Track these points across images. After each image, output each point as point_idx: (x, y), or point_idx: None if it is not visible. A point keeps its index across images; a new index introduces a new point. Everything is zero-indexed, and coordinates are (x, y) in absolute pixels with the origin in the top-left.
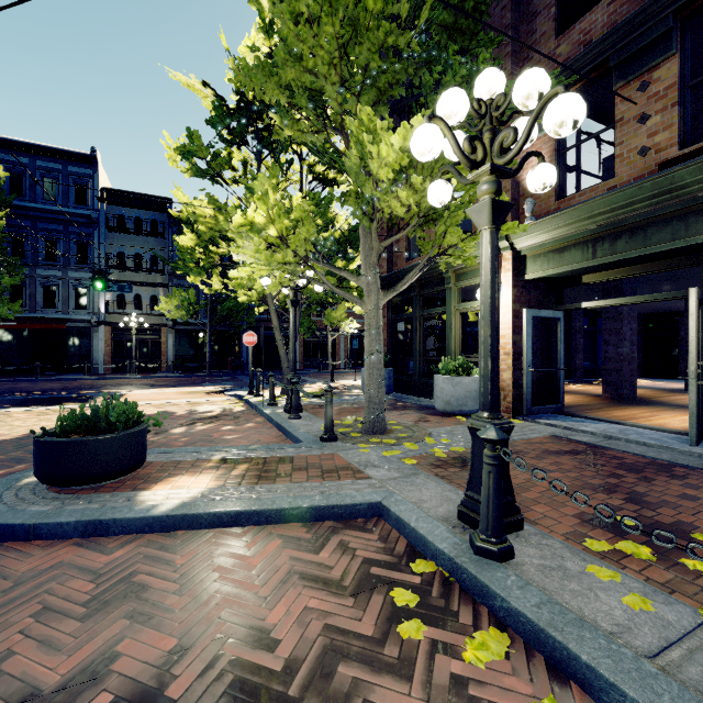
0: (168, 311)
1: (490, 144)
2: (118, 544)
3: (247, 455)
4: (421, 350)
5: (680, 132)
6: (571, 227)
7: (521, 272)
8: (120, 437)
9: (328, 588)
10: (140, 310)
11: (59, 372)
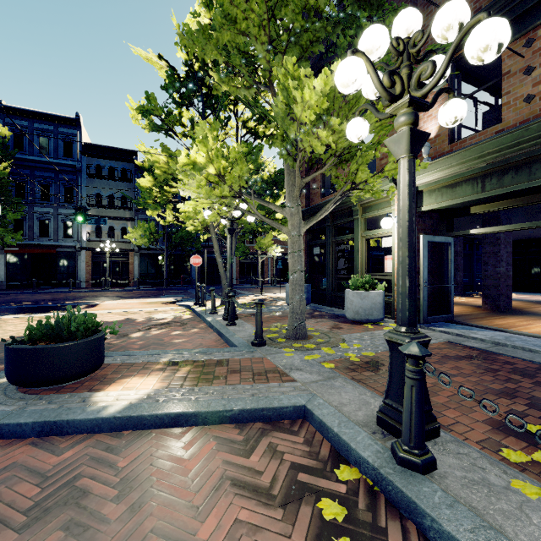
0: (134, 239)
1: (407, 79)
2: (69, 444)
3: (190, 358)
4: (333, 270)
5: None
6: (463, 166)
7: (418, 205)
8: (79, 344)
9: (258, 496)
10: (113, 238)
11: (52, 287)
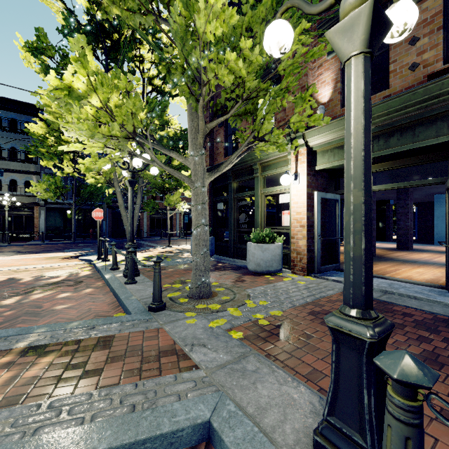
0: (40, 193)
1: None
2: None
3: (61, 338)
4: (235, 224)
5: (444, 50)
6: None
7: (312, 164)
8: None
9: None
10: (15, 192)
11: None
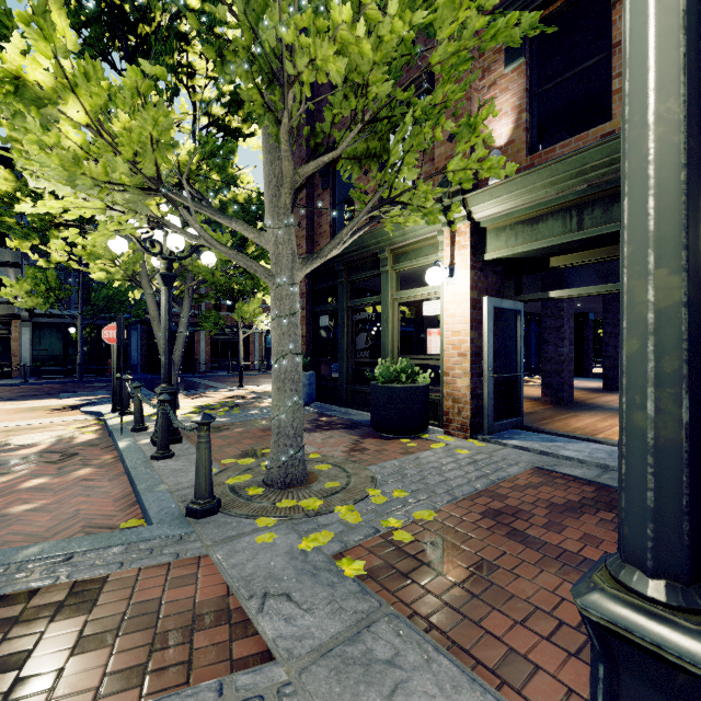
0: (22, 298)
1: None
2: None
3: None
4: (349, 350)
5: None
6: (552, 188)
7: (479, 251)
8: None
9: None
10: None
11: None
